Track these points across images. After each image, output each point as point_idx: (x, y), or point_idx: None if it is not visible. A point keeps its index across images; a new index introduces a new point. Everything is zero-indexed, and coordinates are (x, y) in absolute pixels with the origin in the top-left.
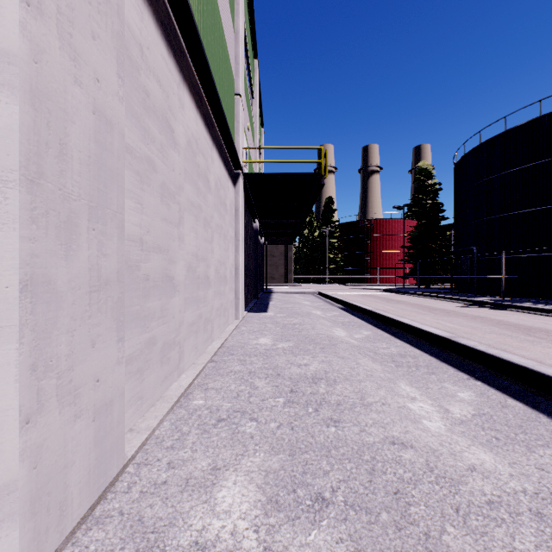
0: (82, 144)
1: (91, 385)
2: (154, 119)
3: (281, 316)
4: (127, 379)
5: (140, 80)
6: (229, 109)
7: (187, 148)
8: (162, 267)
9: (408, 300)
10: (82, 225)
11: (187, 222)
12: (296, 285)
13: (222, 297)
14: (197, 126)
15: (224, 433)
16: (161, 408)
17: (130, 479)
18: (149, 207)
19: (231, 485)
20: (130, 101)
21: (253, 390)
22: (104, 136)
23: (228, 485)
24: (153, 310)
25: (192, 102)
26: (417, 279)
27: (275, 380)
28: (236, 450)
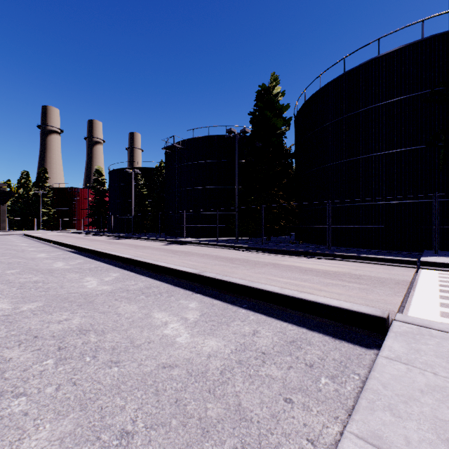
0: None
1: None
2: None
3: None
4: None
5: None
6: None
7: None
8: None
9: (72, 235)
10: None
11: None
12: (10, 232)
13: None
14: None
15: None
16: None
17: None
18: None
19: None
20: None
21: None
22: None
23: None
24: None
25: None
26: (94, 226)
27: None
28: None
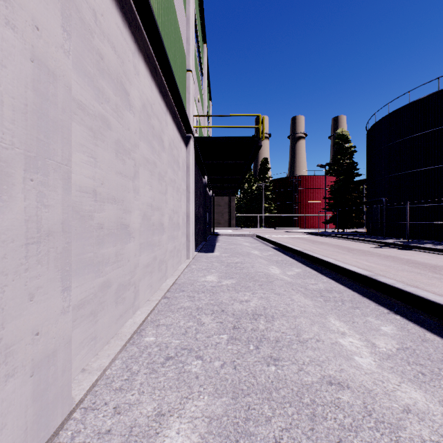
0: (16, 90)
1: (29, 340)
2: (109, 81)
3: (225, 255)
4: (79, 323)
5: (93, 43)
6: (182, 82)
7: (142, 111)
8: (117, 216)
9: (330, 242)
10: (16, 175)
11: (142, 176)
12: (238, 229)
13: (176, 241)
14: (151, 92)
15: (171, 372)
16: (115, 346)
17: (75, 428)
18: (103, 161)
19: (174, 434)
20: (82, 60)
21: (199, 326)
22: (46, 86)
23: (172, 434)
24: (107, 255)
25: (147, 71)
26: (336, 224)
27: (220, 316)
28: (181, 392)
